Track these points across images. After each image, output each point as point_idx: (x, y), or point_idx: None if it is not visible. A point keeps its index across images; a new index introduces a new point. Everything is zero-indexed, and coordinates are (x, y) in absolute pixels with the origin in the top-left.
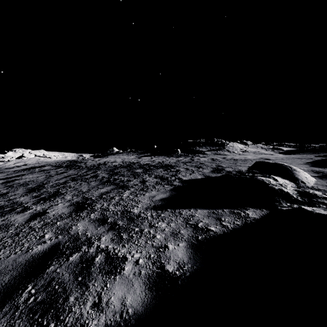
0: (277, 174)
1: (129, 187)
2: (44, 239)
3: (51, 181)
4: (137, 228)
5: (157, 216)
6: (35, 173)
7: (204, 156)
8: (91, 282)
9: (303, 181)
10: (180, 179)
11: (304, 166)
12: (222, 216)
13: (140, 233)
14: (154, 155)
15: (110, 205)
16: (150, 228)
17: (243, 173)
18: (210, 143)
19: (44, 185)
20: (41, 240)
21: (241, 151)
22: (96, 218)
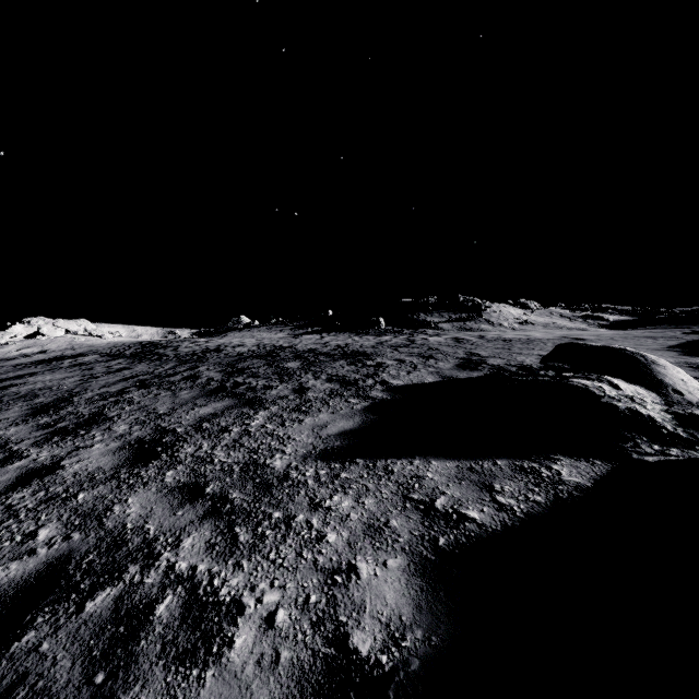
0: (614, 374)
1: (267, 402)
2: (32, 544)
3: (91, 389)
4: (277, 512)
5: (331, 479)
6: (60, 371)
7: (436, 332)
8: (131, 693)
9: (678, 389)
10: (386, 384)
11: (667, 354)
12: (493, 480)
13: (285, 527)
14: (327, 331)
15: (218, 447)
16: (311, 511)
17: (535, 371)
18: (450, 305)
19: (72, 399)
20: (25, 546)
21: (517, 322)
22: (177, 483)
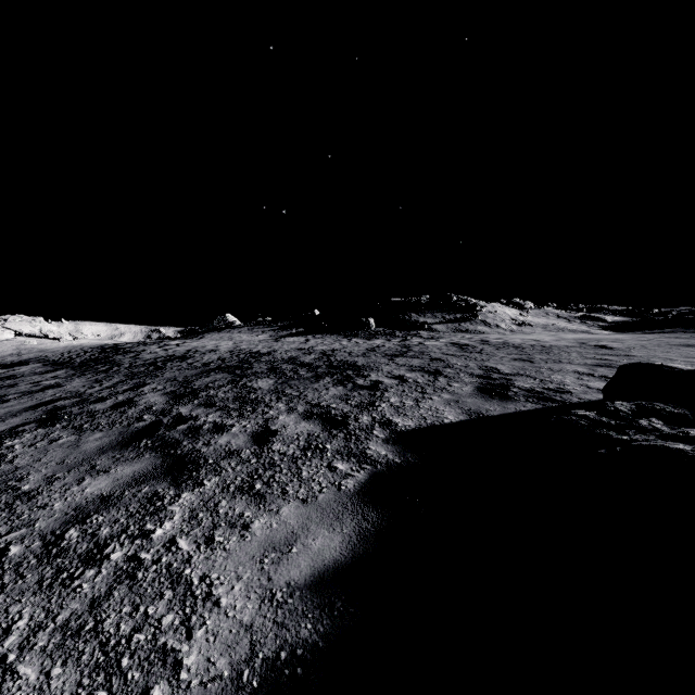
0: None
1: (204, 467)
2: None
3: None
4: None
5: None
6: None
7: (431, 335)
8: None
9: None
10: (389, 426)
11: None
12: None
13: None
14: (312, 333)
15: (41, 635)
16: None
17: (628, 419)
18: (443, 305)
19: None
20: None
21: (514, 324)
22: None
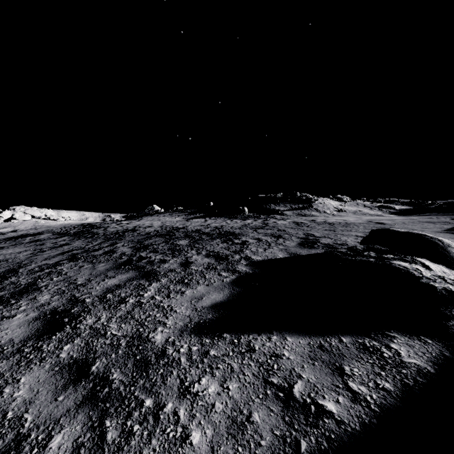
0: (420, 254)
1: (160, 275)
2: None
3: (36, 261)
4: (149, 399)
5: (201, 357)
6: (20, 246)
7: (282, 217)
8: None
9: None
10: (249, 259)
11: (447, 235)
12: (342, 360)
13: (153, 421)
14: (209, 216)
15: (113, 319)
16: (180, 398)
17: (360, 252)
18: (291, 199)
19: (18, 270)
20: None
21: (335, 210)
22: (70, 359)
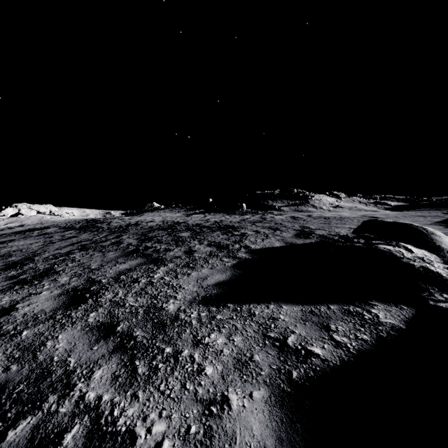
0: (406, 241)
1: (166, 261)
2: None
3: (48, 251)
4: (168, 348)
5: (209, 320)
6: (30, 239)
7: (279, 213)
8: None
9: None
10: (248, 248)
11: (436, 227)
12: (329, 321)
13: (174, 361)
14: (208, 212)
15: (129, 294)
16: (194, 347)
17: (350, 239)
18: (288, 195)
19: (34, 258)
20: None
21: (331, 206)
22: (97, 322)
